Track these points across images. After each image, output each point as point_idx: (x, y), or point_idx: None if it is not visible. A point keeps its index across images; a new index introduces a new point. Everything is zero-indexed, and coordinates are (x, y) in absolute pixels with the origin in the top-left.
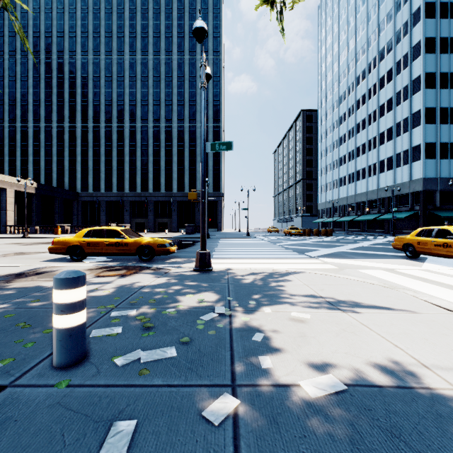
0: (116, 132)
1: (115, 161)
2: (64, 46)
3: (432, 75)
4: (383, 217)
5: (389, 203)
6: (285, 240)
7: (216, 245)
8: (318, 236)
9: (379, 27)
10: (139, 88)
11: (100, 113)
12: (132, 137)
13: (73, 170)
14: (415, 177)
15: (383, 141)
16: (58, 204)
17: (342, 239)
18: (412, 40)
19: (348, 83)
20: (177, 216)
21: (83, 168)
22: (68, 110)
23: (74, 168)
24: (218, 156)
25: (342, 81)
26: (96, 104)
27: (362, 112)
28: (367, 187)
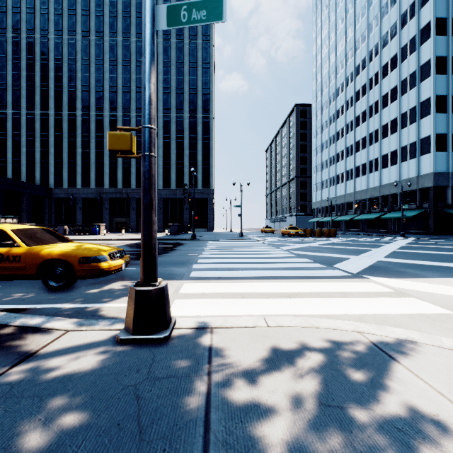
0: (94, 122)
1: (93, 154)
2: (34, 24)
3: (443, 59)
4: (387, 216)
5: (393, 201)
6: (287, 242)
7: (201, 250)
8: (320, 237)
9: (381, 12)
10: (120, 73)
11: (76, 100)
12: (112, 127)
13: (45, 163)
14: (424, 171)
15: (387, 134)
16: (25, 200)
17: (353, 241)
18: (420, 22)
19: (346, 73)
20: (162, 215)
21: (56, 160)
22: (39, 96)
23: (46, 160)
24: (208, 149)
25: (340, 72)
26: (72, 90)
27: (361, 104)
28: (367, 184)
